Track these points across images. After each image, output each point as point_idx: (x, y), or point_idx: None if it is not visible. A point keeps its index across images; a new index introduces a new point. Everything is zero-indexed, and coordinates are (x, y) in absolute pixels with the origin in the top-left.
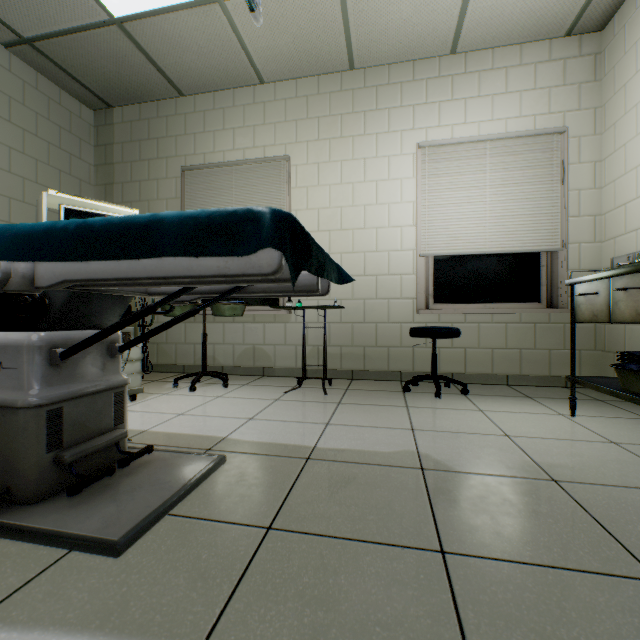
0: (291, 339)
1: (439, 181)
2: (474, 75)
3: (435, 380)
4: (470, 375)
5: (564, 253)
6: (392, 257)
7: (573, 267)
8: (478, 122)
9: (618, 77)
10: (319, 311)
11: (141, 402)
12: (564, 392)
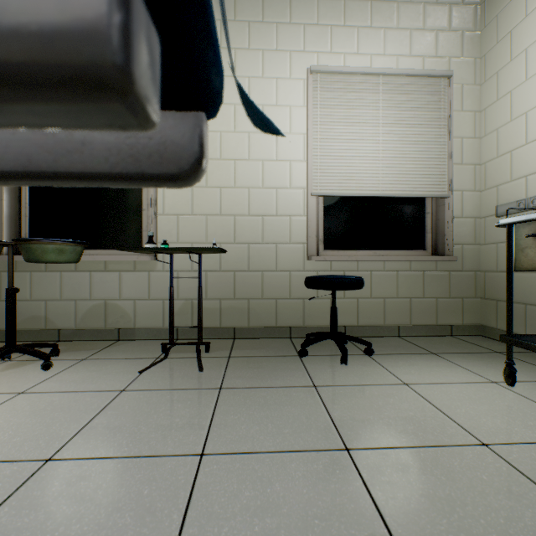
0: (157, 292)
1: (332, 113)
2: (367, 3)
3: (338, 341)
4: (363, 327)
5: (451, 200)
6: (280, 195)
7: (457, 215)
8: (370, 55)
9: (502, 25)
10: (193, 257)
11: None
12: (457, 343)
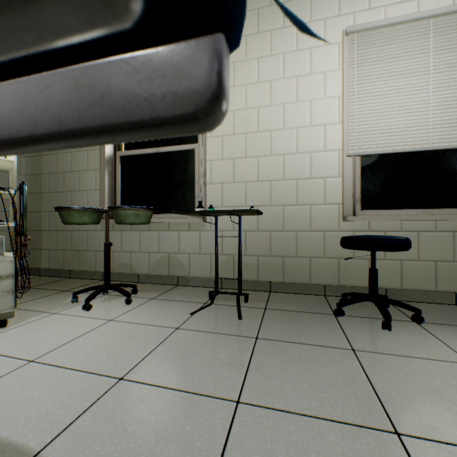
0: (206, 248)
1: (370, 70)
2: None
3: (379, 304)
4: (408, 291)
5: None
6: (314, 159)
7: None
8: None
9: None
10: (235, 218)
11: (9, 329)
12: None
